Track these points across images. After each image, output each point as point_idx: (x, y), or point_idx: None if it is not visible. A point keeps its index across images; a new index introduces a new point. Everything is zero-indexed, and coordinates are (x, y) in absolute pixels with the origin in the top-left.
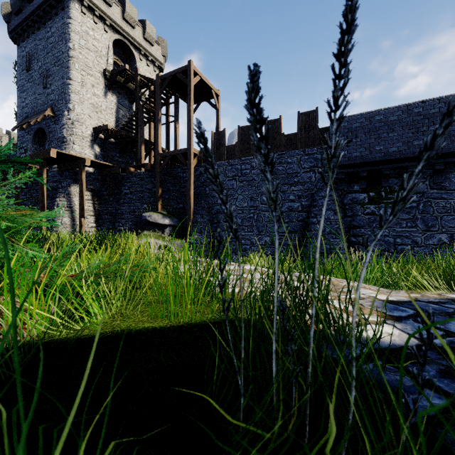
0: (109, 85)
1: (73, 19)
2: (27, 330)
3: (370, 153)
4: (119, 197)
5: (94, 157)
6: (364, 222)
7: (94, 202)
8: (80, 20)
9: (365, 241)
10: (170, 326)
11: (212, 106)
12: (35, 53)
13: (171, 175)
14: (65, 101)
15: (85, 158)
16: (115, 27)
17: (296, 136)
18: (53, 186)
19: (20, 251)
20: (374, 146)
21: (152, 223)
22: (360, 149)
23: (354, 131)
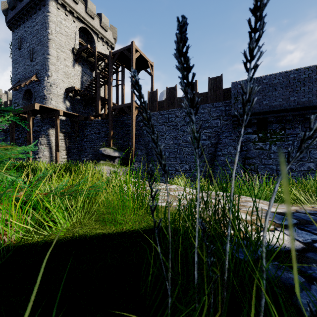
0: (76, 59)
1: (51, 13)
2: (7, 236)
3: (259, 106)
4: (83, 137)
5: (66, 109)
6: (255, 154)
7: (65, 141)
8: (56, 14)
9: (255, 168)
10: (115, 232)
11: (148, 73)
12: (25, 37)
13: (119, 121)
14: (45, 70)
15: (59, 110)
16: (80, 18)
17: (207, 94)
18: (37, 129)
19: (1, 176)
20: (262, 101)
21: (106, 155)
22: None
23: None
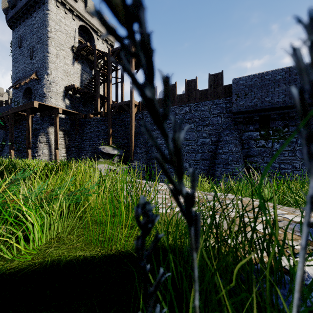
0: (76, 57)
1: (50, 11)
2: None
3: (261, 102)
4: (83, 135)
5: (65, 107)
6: (257, 152)
7: (65, 139)
8: (55, 12)
9: (257, 166)
10: (101, 255)
11: None
12: (25, 35)
13: (119, 119)
14: (45, 68)
15: (58, 108)
16: (80, 16)
17: (207, 91)
18: (37, 128)
19: None
20: (264, 97)
21: (105, 153)
22: (254, 100)
23: (250, 87)
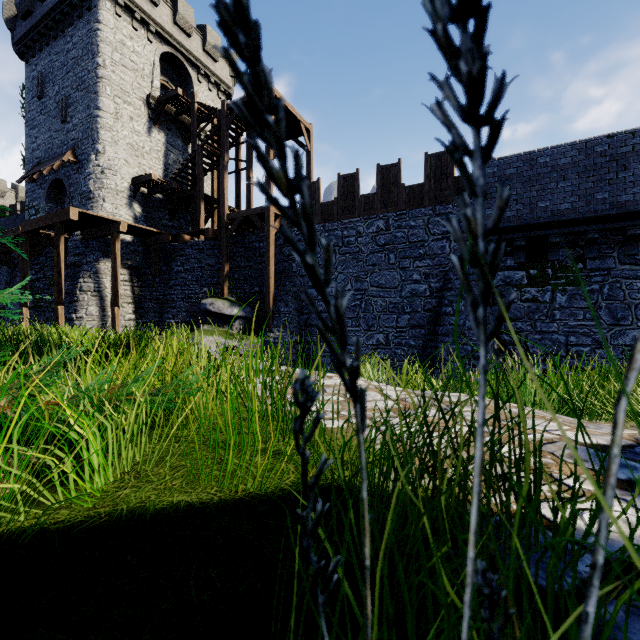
0: (155, 118)
1: (103, 24)
2: None
3: (530, 211)
4: (169, 277)
5: (134, 220)
6: (521, 312)
7: (133, 285)
8: (113, 26)
9: (522, 340)
10: (218, 501)
11: (302, 146)
12: (51, 73)
13: (243, 245)
14: (91, 140)
15: (120, 222)
16: (163, 35)
17: (422, 188)
18: (75, 261)
19: None
20: (536, 201)
21: (215, 314)
22: (516, 206)
23: (507, 180)
